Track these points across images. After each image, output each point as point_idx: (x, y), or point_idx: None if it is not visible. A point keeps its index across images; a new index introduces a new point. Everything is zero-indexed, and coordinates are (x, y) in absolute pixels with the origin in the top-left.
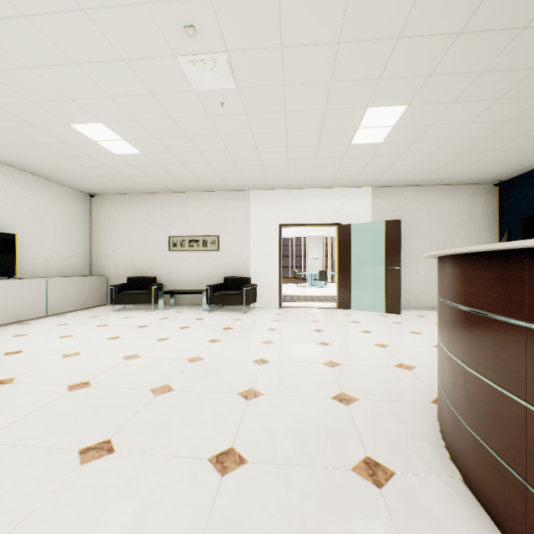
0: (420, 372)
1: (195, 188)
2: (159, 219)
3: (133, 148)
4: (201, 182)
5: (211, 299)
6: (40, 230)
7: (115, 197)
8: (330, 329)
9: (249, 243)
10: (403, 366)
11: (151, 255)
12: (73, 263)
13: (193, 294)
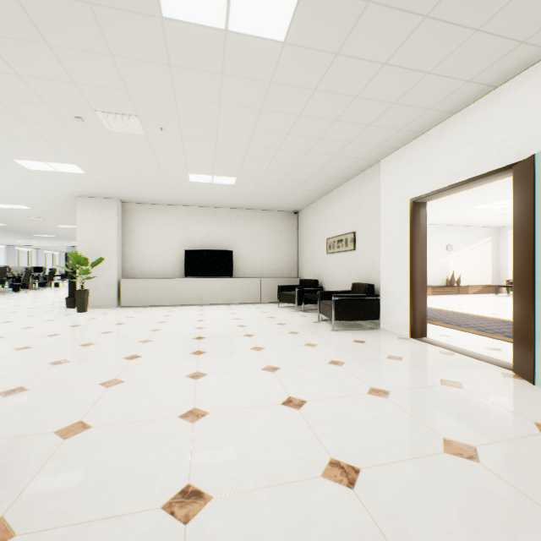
0: (39, 440)
1: (330, 182)
2: (322, 223)
3: (228, 178)
4: (317, 176)
5: (319, 307)
6: (255, 246)
7: (305, 210)
8: (288, 374)
9: (379, 236)
10: (74, 427)
11: (319, 259)
12: (281, 267)
13: None
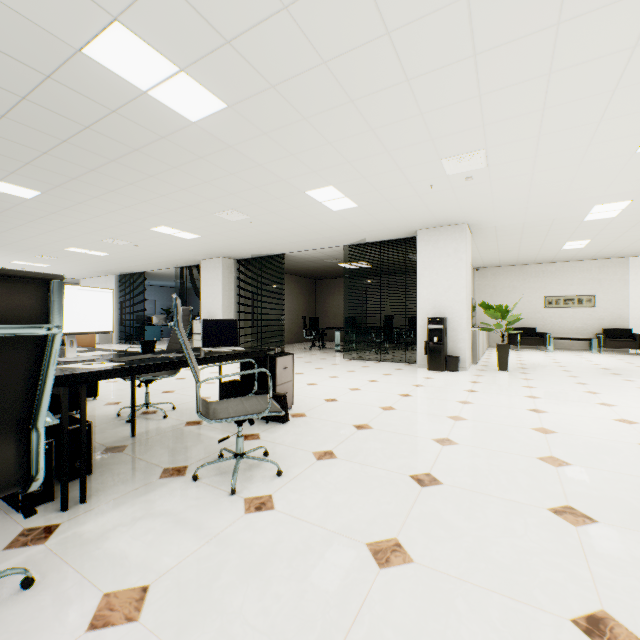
0: None
1: (576, 259)
2: (534, 284)
3: (581, 246)
4: (591, 256)
5: (603, 345)
6: None
7: (493, 269)
8: None
9: (627, 300)
10: None
11: (526, 311)
12: None
13: (567, 341)
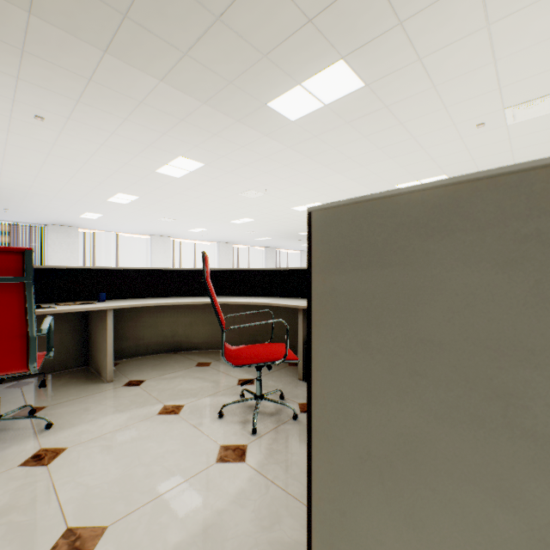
0: None
1: None
2: None
3: None
4: None
5: None
6: None
7: None
8: None
9: None
10: None
11: None
12: None
13: None
